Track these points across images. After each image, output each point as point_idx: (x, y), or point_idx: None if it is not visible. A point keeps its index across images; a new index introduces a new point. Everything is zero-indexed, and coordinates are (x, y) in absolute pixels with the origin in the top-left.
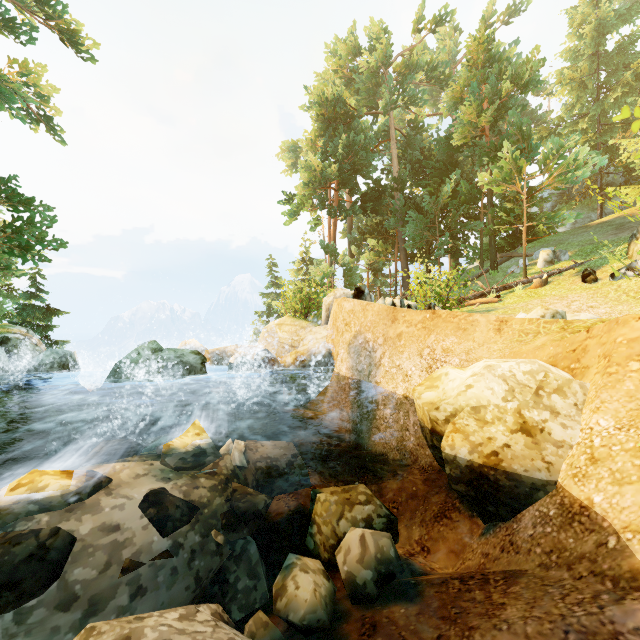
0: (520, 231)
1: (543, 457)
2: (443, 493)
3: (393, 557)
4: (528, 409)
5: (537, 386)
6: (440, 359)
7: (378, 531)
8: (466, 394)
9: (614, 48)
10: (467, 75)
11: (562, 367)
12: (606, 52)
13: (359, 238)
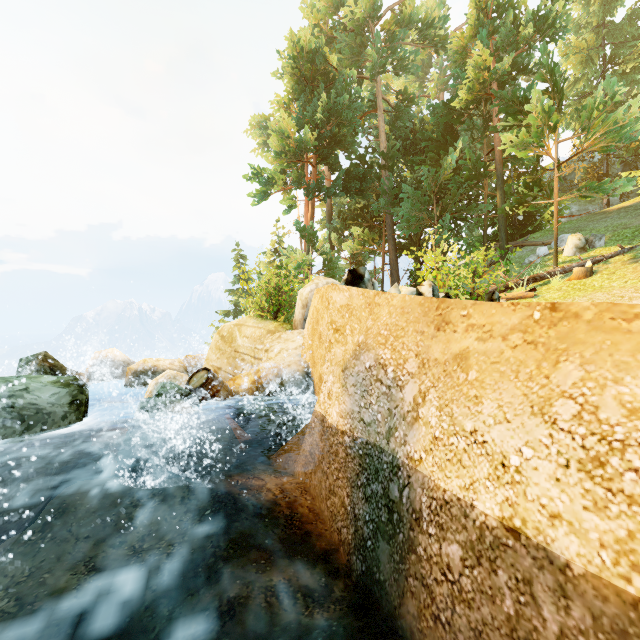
0: (518, 222)
1: None
2: None
3: None
4: None
5: None
6: (637, 442)
7: None
8: None
9: (625, 16)
10: (475, 21)
11: None
12: (613, 24)
13: (340, 226)
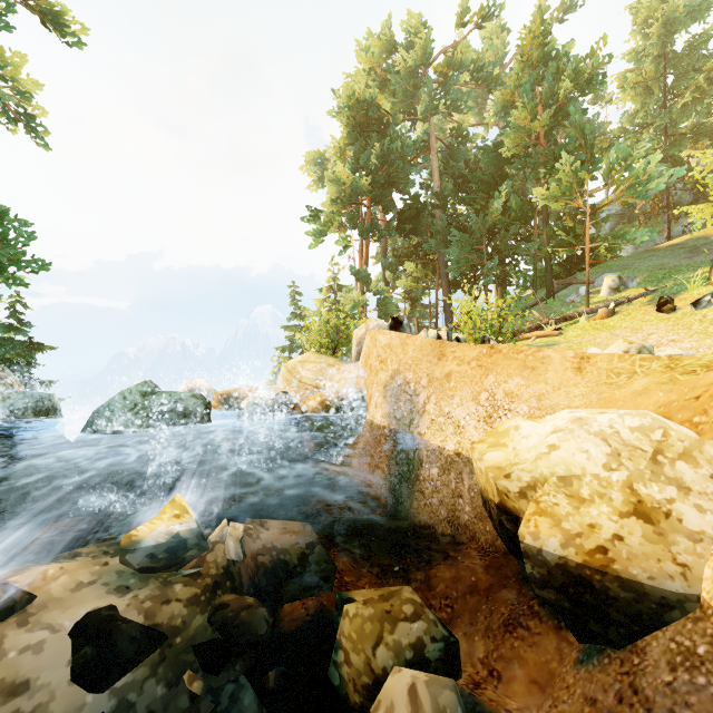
0: (577, 256)
1: (674, 556)
2: (513, 587)
3: None
4: (644, 482)
5: (654, 449)
6: (503, 406)
7: (436, 675)
8: (549, 458)
9: (684, 48)
10: (519, 74)
11: (680, 420)
12: (674, 53)
13: (395, 263)
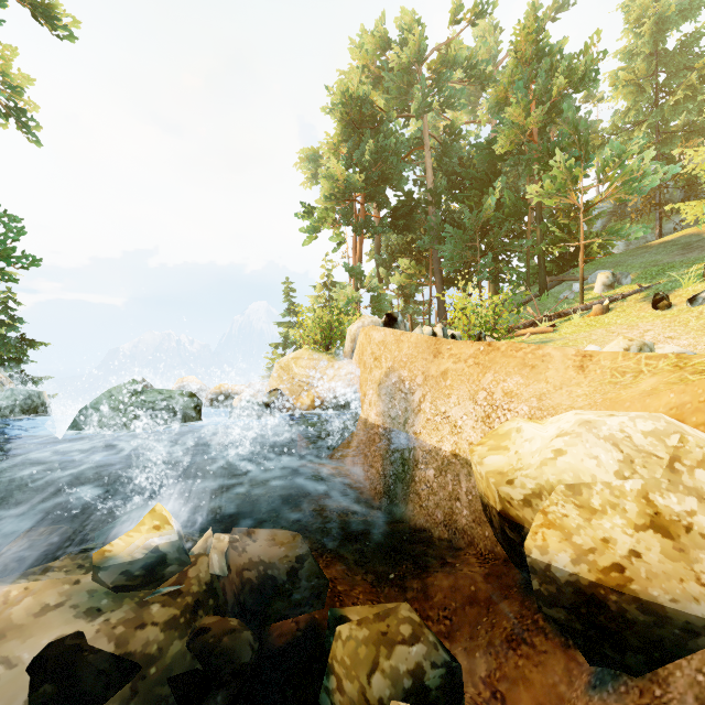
0: (569, 253)
1: (698, 576)
2: (515, 599)
3: None
4: (660, 492)
5: (671, 456)
6: (501, 406)
7: None
8: (556, 464)
9: (675, 46)
10: (513, 71)
11: (694, 424)
12: (665, 52)
13: (388, 259)
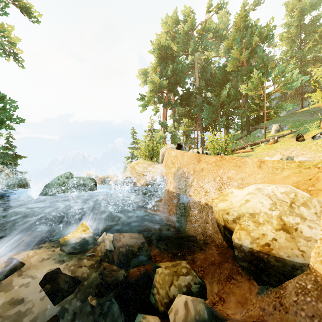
0: (261, 115)
1: (298, 247)
2: (230, 262)
3: (206, 318)
4: (286, 216)
5: (291, 201)
6: (226, 183)
7: (196, 298)
8: (246, 205)
9: (309, 22)
10: (235, 34)
11: (302, 189)
12: (304, 24)
13: (178, 119)
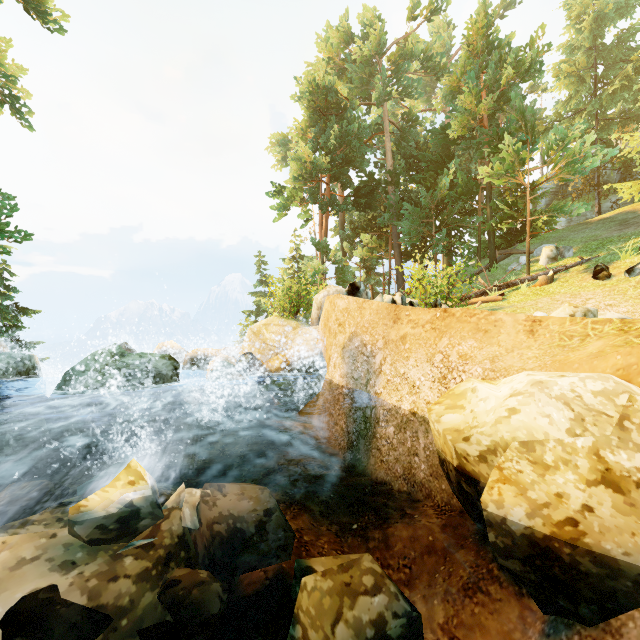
0: (516, 229)
1: None
2: (471, 548)
3: None
4: (611, 449)
5: (620, 414)
6: (457, 368)
7: None
8: (510, 422)
9: (613, 41)
10: (465, 62)
11: None
12: (604, 46)
13: (351, 235)
